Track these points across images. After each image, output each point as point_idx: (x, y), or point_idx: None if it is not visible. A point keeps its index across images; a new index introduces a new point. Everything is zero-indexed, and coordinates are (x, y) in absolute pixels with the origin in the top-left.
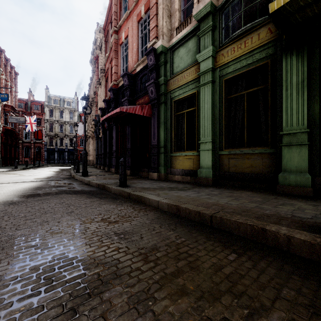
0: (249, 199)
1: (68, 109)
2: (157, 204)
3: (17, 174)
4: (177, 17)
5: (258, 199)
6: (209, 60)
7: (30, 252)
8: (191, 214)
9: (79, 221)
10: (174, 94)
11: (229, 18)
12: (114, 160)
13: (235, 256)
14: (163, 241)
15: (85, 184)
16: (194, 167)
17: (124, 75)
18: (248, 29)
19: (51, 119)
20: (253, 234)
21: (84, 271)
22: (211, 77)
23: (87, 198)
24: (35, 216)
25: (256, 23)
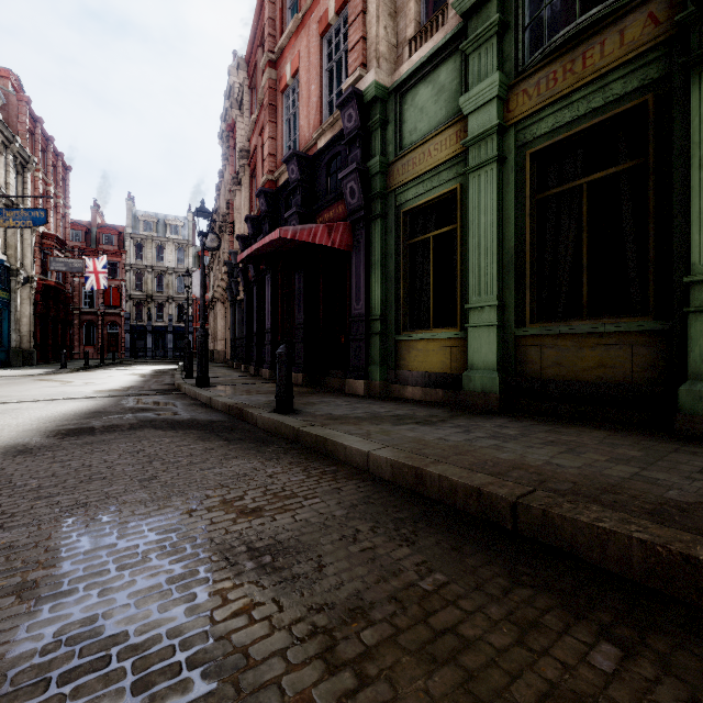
0: (605, 452)
1: (174, 241)
2: (364, 461)
3: (61, 382)
4: (411, 15)
5: (631, 452)
6: (492, 109)
7: (4, 607)
8: (455, 493)
9: (165, 508)
10: (404, 196)
11: (543, 1)
12: (269, 351)
13: (614, 655)
14: (381, 581)
15: (201, 406)
16: (453, 368)
17: (289, 159)
18: (593, 23)
19: (139, 264)
20: (651, 570)
21: (132, 697)
22: (497, 150)
23: (198, 440)
24: (61, 490)
25: (615, 5)
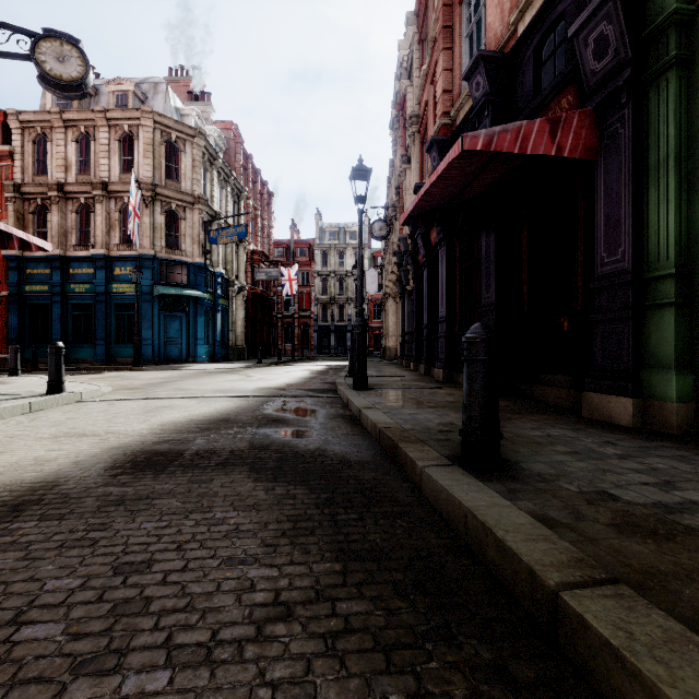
0: None
1: (352, 246)
2: None
3: (244, 376)
4: None
5: None
6: None
7: None
8: None
9: None
10: None
11: None
12: (442, 346)
13: None
14: None
15: (347, 420)
16: None
17: (472, 70)
18: None
19: (324, 271)
20: None
21: None
22: None
23: (284, 538)
24: None
25: None
